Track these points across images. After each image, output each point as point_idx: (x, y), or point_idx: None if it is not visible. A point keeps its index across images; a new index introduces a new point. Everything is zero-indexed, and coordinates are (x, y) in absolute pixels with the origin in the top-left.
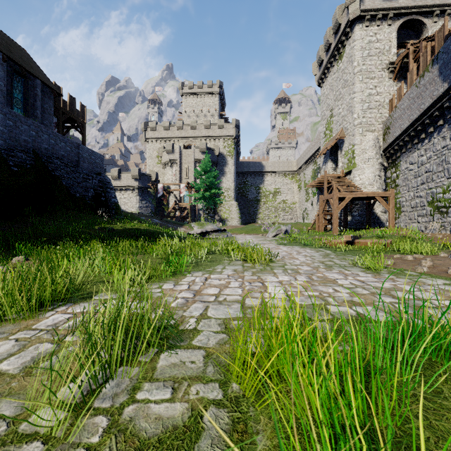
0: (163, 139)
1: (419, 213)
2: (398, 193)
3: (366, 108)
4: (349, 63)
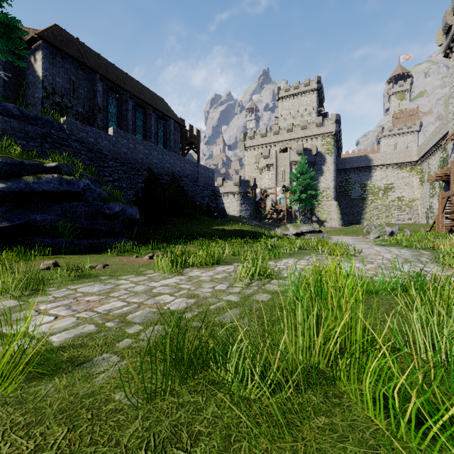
0: (260, 146)
1: None
2: None
3: None
4: None
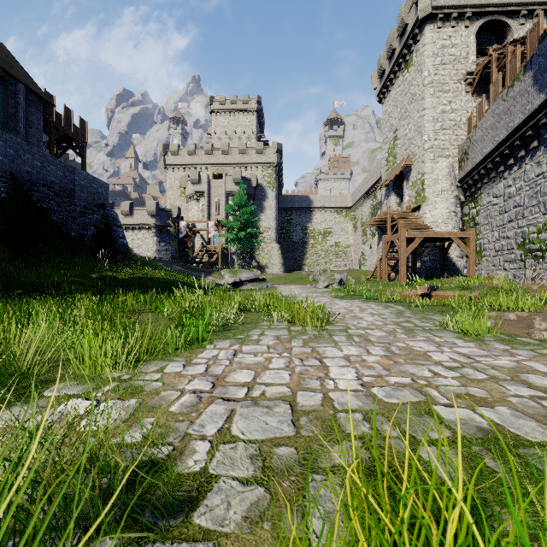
0: (188, 166)
1: (506, 258)
2: (478, 233)
3: (438, 129)
4: (418, 73)
